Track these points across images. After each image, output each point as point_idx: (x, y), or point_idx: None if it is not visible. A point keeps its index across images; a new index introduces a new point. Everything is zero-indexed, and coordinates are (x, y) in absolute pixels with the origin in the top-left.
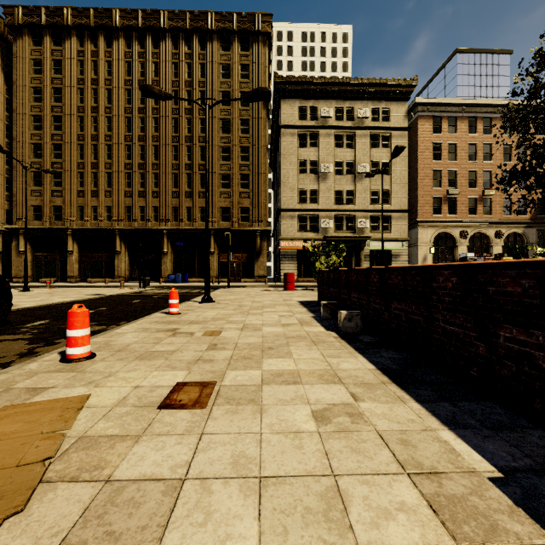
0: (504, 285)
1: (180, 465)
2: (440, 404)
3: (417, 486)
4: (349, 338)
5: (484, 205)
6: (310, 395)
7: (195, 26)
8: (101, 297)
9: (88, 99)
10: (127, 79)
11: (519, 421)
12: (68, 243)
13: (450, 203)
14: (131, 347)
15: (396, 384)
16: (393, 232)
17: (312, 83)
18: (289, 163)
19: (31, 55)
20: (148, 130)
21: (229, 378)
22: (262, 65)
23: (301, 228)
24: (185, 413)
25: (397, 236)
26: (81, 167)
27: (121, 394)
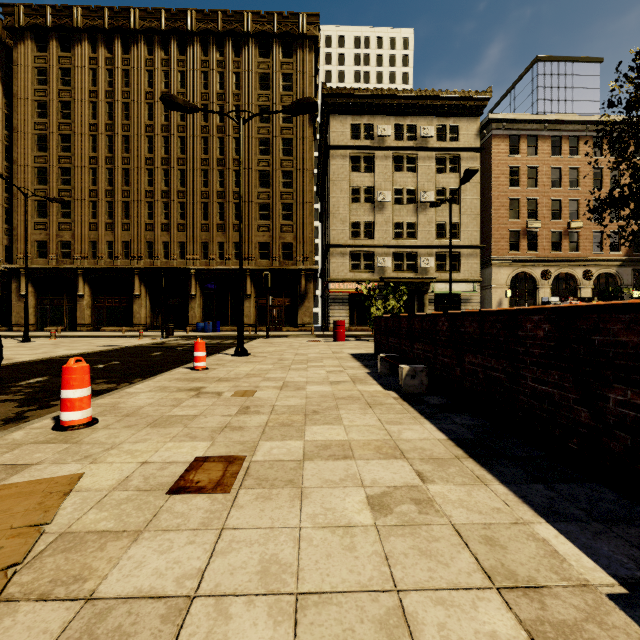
0: (615, 334)
1: (189, 575)
2: (532, 487)
3: (512, 608)
4: (412, 399)
5: (571, 240)
6: (364, 474)
7: (228, 29)
8: (115, 349)
9: (102, 114)
10: (148, 91)
11: (637, 510)
12: (78, 285)
13: (529, 238)
14: (143, 411)
15: (474, 459)
16: (463, 271)
17: (367, 96)
18: (339, 191)
19: (35, 63)
20: (173, 152)
21: (262, 451)
22: (308, 74)
23: (354, 267)
24: (202, 499)
25: (467, 276)
26: (93, 195)
27: (123, 473)
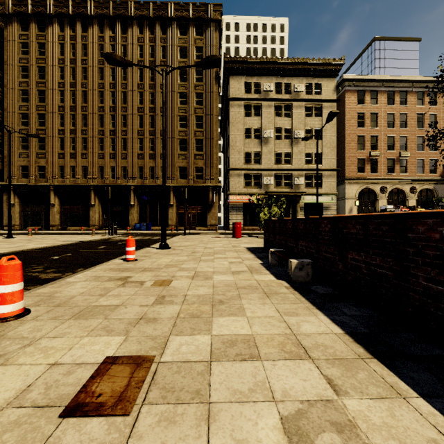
0: None
1: None
2: None
3: None
4: (302, 289)
5: (401, 165)
6: (274, 382)
7: (157, 15)
8: (72, 243)
9: (68, 76)
10: (100, 59)
11: None
12: (50, 197)
13: (371, 164)
14: (73, 301)
15: (378, 360)
16: (324, 187)
17: (256, 62)
18: (236, 130)
19: (20, 39)
20: (118, 102)
21: (171, 349)
22: (214, 47)
23: (247, 185)
24: (99, 423)
25: (327, 191)
26: (61, 133)
27: (26, 380)
